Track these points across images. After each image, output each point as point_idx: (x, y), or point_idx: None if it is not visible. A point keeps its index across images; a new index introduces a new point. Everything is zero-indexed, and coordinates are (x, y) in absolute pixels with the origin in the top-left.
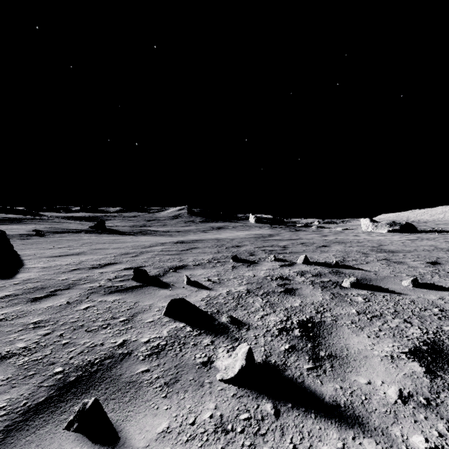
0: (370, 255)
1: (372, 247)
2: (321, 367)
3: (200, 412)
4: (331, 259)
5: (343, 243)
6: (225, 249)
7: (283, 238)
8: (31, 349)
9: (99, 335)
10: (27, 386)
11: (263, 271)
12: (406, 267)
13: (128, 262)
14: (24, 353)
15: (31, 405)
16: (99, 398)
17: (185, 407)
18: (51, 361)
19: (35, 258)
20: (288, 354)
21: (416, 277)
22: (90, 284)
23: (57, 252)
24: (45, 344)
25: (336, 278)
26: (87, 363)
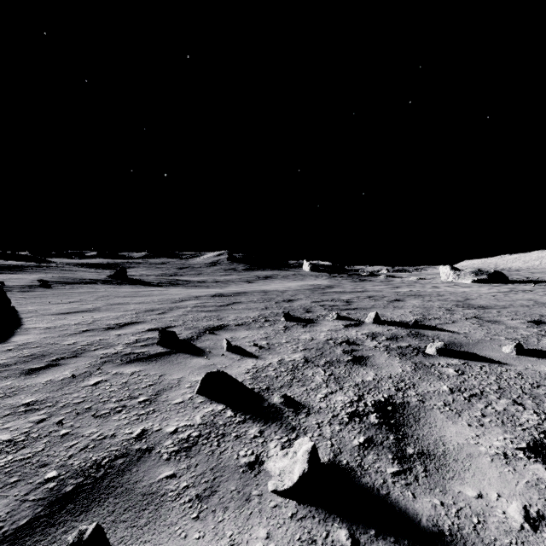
0: (456, 312)
1: (457, 301)
2: (411, 471)
3: (246, 543)
4: (408, 318)
5: (420, 296)
6: (275, 304)
7: (345, 290)
8: (18, 443)
9: (110, 422)
10: (5, 500)
11: (323, 332)
12: (504, 328)
13: (153, 321)
14: (8, 448)
15: (8, 532)
16: (105, 519)
17: (225, 534)
18: (43, 461)
19: (37, 316)
20: (364, 451)
21: (518, 341)
22: (103, 350)
23: (65, 308)
24: (37, 436)
25: (417, 343)
26: (91, 464)
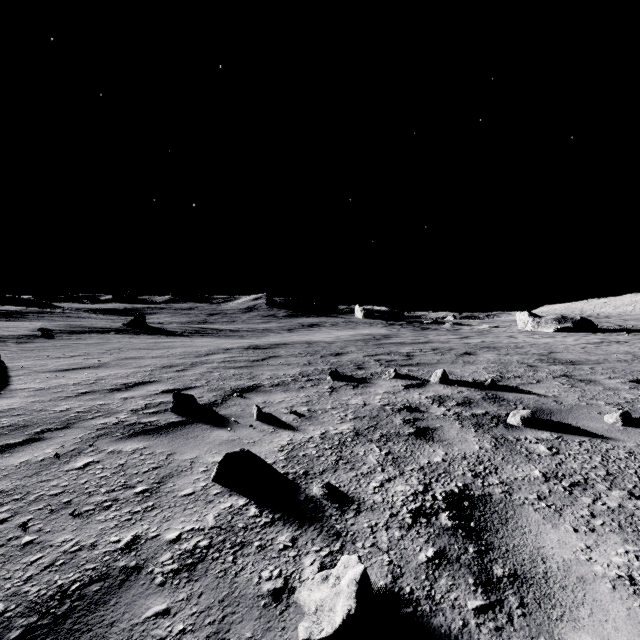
0: (540, 369)
1: (540, 355)
2: (502, 605)
3: None
4: (482, 376)
5: (495, 348)
6: (320, 358)
7: (404, 340)
8: None
9: (92, 525)
10: None
11: (378, 395)
12: (601, 389)
13: (169, 381)
14: None
15: None
16: None
17: None
18: None
19: (30, 373)
20: (435, 572)
21: (622, 407)
22: (102, 419)
23: (66, 363)
24: None
25: (495, 409)
26: (54, 591)
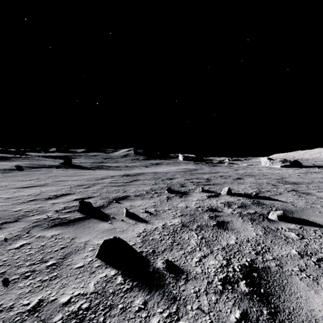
0: (279, 187)
1: (277, 179)
2: None
3: None
4: (249, 190)
5: (252, 175)
6: (161, 181)
7: (205, 171)
8: None
9: (14, 290)
10: None
11: (194, 202)
12: (316, 198)
13: (79, 193)
14: None
15: None
16: None
17: None
18: None
19: (5, 189)
20: None
21: None
22: (38, 216)
23: (26, 183)
24: None
25: (260, 210)
26: None
